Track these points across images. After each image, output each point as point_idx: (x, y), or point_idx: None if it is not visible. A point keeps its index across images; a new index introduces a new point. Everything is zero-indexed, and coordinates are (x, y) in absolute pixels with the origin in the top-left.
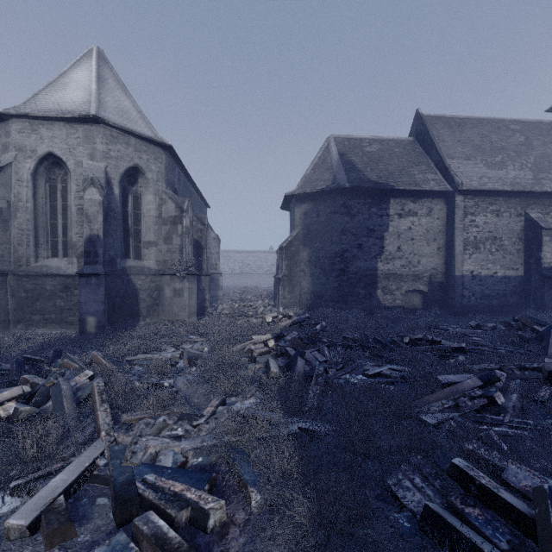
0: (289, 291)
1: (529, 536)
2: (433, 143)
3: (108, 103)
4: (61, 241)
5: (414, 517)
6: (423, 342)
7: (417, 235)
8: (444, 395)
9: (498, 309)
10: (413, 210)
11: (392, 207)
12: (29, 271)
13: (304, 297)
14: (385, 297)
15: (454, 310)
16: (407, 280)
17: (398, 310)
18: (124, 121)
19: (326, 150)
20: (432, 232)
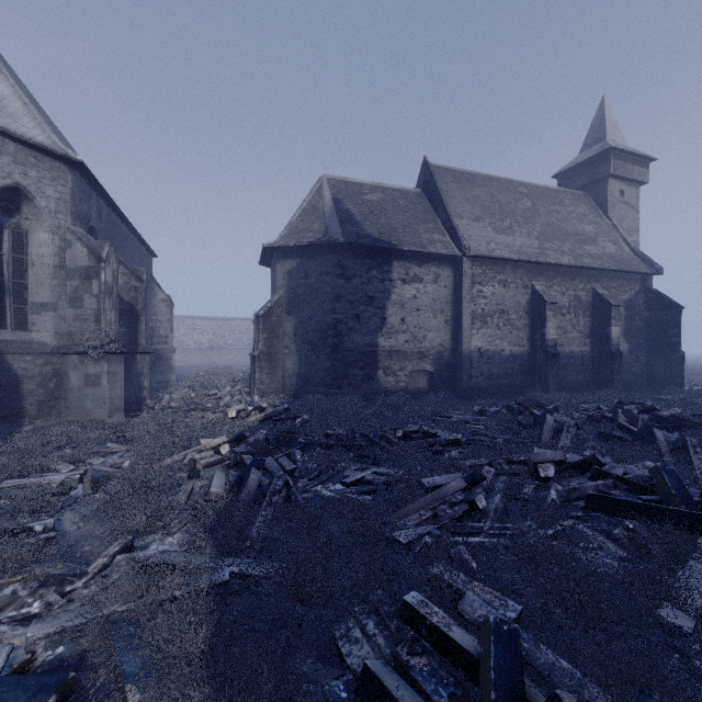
0: (268, 373)
1: (475, 681)
2: (441, 199)
3: None
4: None
5: (356, 680)
6: (420, 435)
7: (423, 306)
8: (425, 503)
9: (505, 390)
10: (419, 276)
11: (394, 270)
12: None
13: (289, 382)
14: (387, 380)
15: (462, 392)
16: (412, 359)
17: (401, 394)
18: None
19: (318, 193)
20: (439, 302)
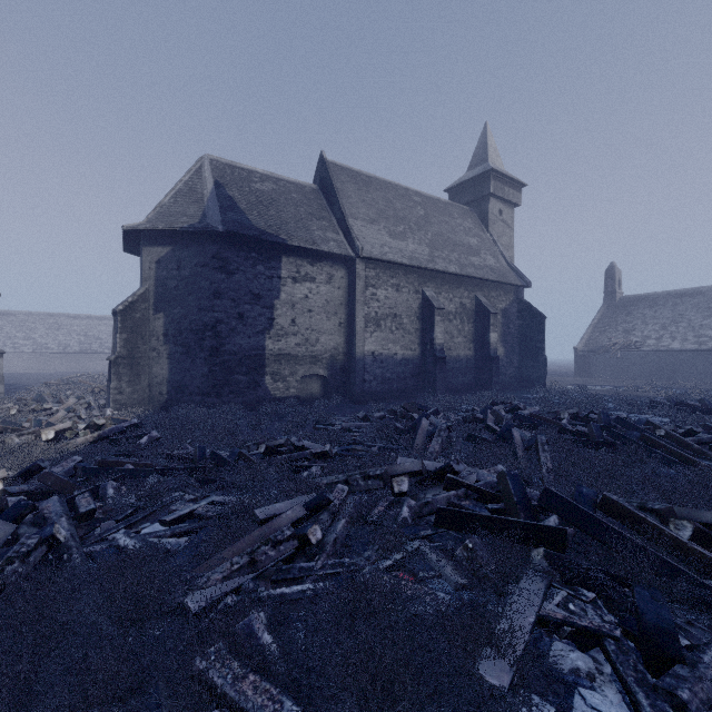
0: (130, 381)
1: None
2: (336, 197)
3: None
4: None
5: None
6: (291, 448)
7: (316, 307)
8: (249, 543)
9: (398, 393)
10: (311, 275)
11: (284, 267)
12: None
13: (158, 391)
14: (275, 386)
15: (356, 397)
16: (304, 363)
17: (290, 401)
18: None
19: (197, 174)
20: (333, 304)
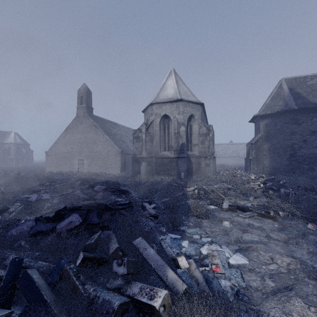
0: (256, 166)
1: None
2: None
3: (181, 92)
4: (167, 145)
5: None
6: None
7: None
8: None
9: None
10: None
11: None
12: (159, 156)
13: (266, 169)
14: None
15: None
16: None
17: None
18: (187, 97)
19: (279, 88)
20: None
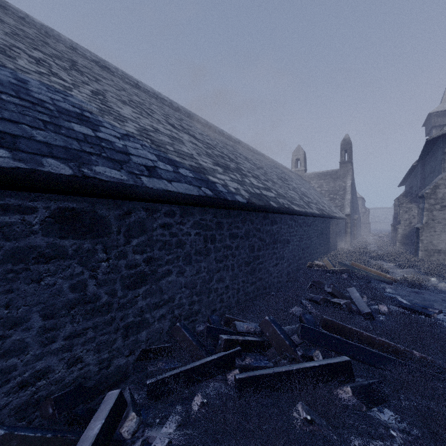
0: None
1: None
2: None
3: None
4: None
5: None
6: None
7: None
8: None
9: None
10: None
11: None
12: None
13: None
14: None
15: None
16: None
17: None
18: None
19: None
20: None
